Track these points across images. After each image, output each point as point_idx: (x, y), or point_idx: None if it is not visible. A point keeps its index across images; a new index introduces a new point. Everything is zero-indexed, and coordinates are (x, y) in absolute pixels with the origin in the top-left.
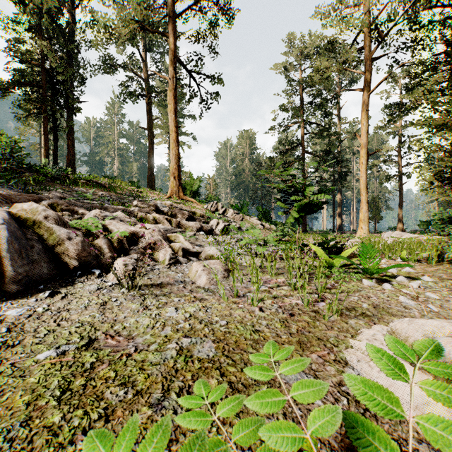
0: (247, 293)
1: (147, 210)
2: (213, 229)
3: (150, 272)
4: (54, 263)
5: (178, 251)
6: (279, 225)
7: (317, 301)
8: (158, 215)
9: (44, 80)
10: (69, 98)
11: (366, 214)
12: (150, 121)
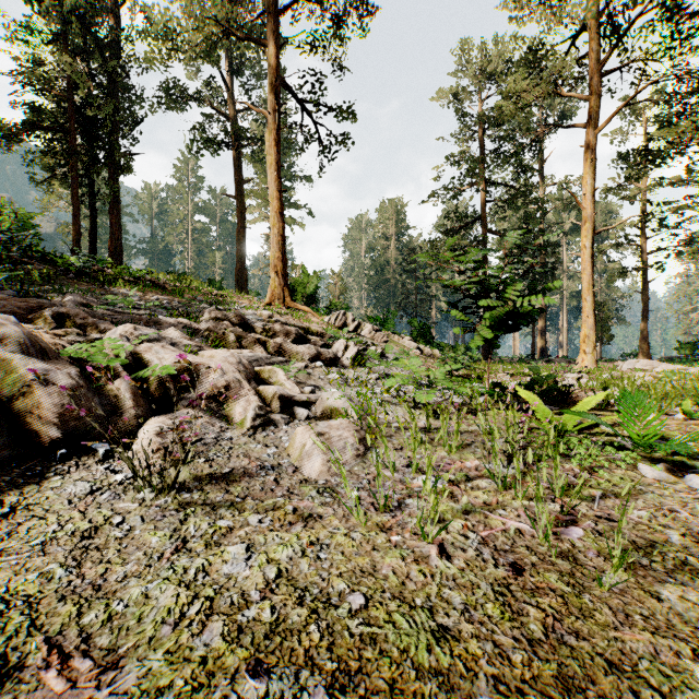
0: (406, 498)
1: (227, 324)
2: (339, 358)
3: (212, 447)
4: (9, 433)
5: (272, 401)
6: (445, 349)
7: (561, 522)
8: (244, 334)
9: (73, 121)
10: (112, 149)
11: (591, 331)
12: (239, 185)
